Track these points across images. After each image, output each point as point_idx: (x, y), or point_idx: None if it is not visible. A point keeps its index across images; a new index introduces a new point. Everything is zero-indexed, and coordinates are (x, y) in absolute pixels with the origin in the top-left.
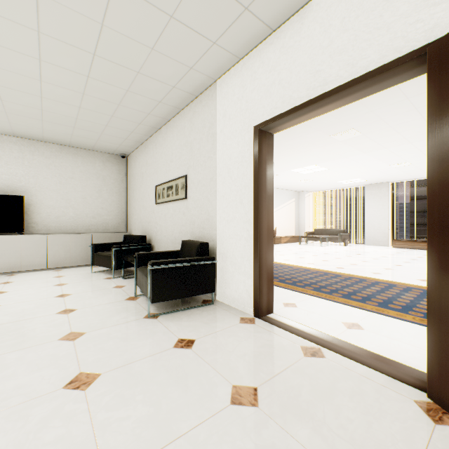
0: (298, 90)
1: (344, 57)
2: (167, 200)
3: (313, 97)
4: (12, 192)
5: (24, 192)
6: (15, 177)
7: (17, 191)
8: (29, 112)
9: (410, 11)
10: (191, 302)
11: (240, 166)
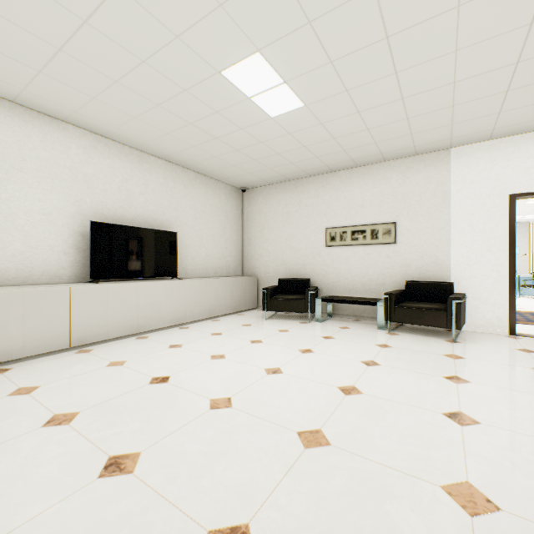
0: None
1: None
2: (352, 244)
3: None
4: (157, 227)
5: (167, 227)
6: (160, 208)
7: (161, 225)
8: (242, 142)
9: None
10: (443, 332)
11: (487, 222)
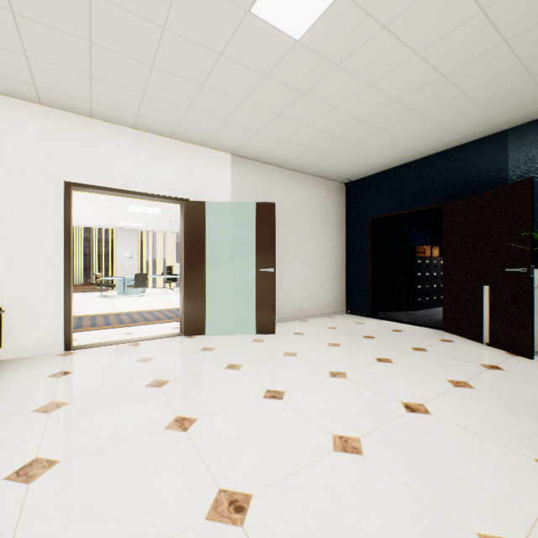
0: (115, 178)
1: (148, 178)
2: None
3: (129, 190)
4: None
5: None
6: None
7: None
8: None
9: (177, 179)
10: None
11: (39, 210)
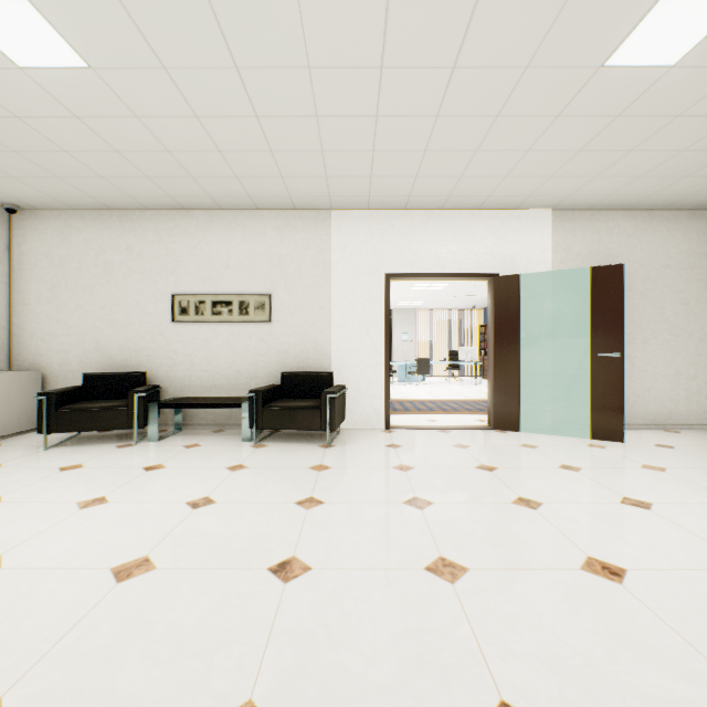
0: (425, 263)
1: (455, 258)
2: (214, 320)
3: (437, 273)
4: None
5: None
6: None
7: None
8: None
9: (485, 254)
10: (322, 434)
11: (366, 302)
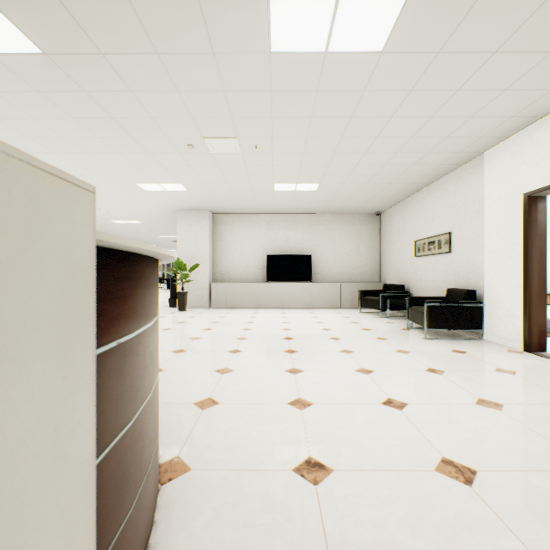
0: None
1: None
2: (427, 254)
3: None
4: (304, 252)
5: (310, 252)
6: (305, 242)
7: (306, 251)
8: (324, 199)
9: None
10: (457, 337)
11: (508, 226)
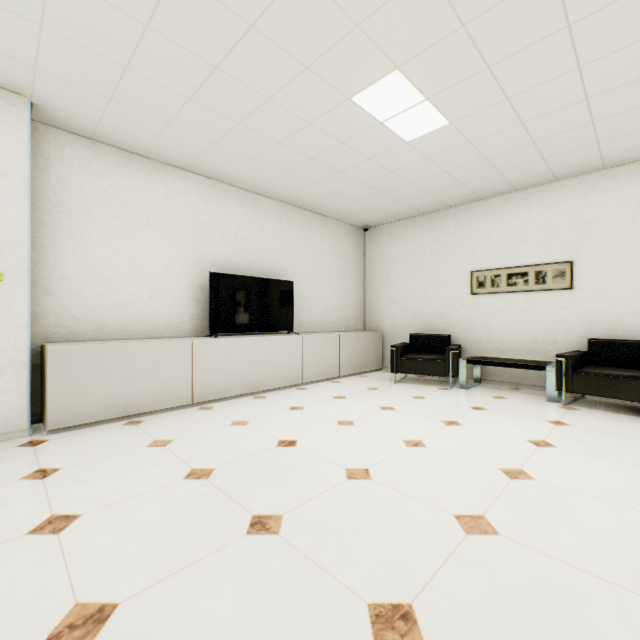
0: None
1: None
2: (508, 291)
3: None
4: (272, 276)
5: (282, 276)
6: (275, 255)
7: (276, 274)
8: (368, 174)
9: None
10: None
11: None
